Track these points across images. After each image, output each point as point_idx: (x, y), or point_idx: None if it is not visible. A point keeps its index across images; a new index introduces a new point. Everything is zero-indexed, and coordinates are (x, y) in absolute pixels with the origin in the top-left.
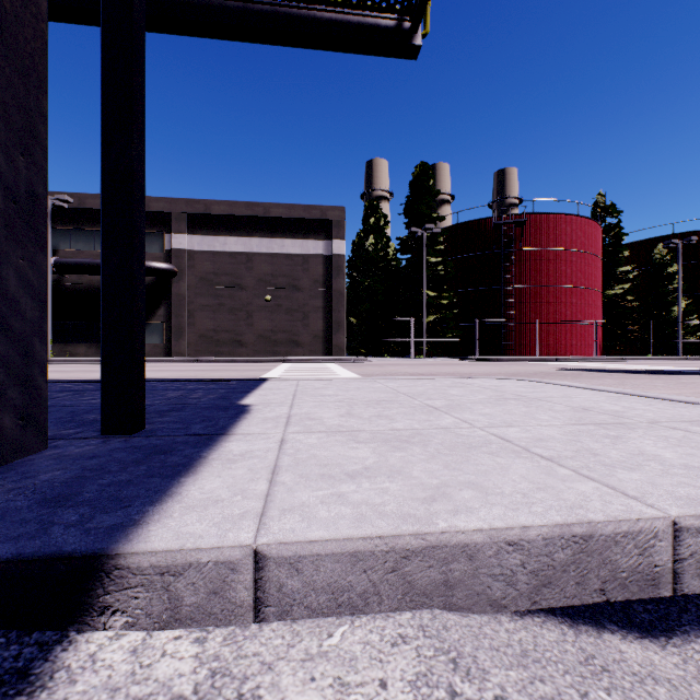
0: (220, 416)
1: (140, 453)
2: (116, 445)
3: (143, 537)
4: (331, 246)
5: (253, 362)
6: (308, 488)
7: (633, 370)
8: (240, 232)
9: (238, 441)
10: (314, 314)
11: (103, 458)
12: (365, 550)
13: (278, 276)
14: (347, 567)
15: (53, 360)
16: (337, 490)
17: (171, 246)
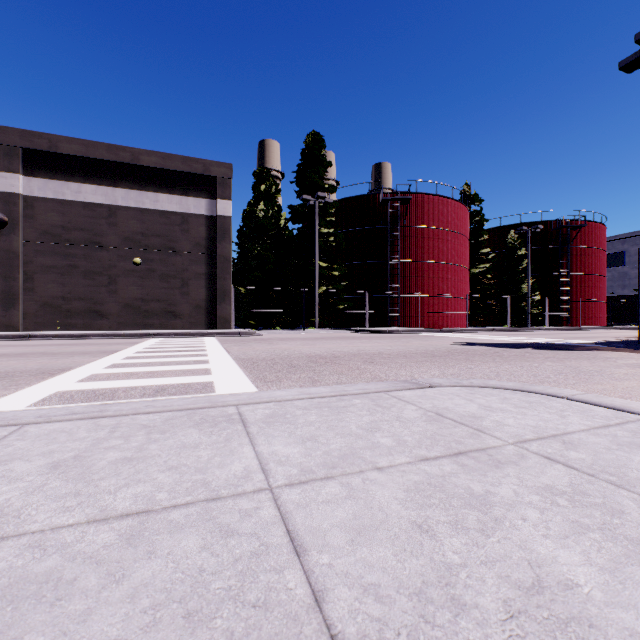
0: None
1: None
2: None
3: None
4: (216, 206)
5: (110, 338)
6: None
7: (530, 344)
8: (99, 179)
9: None
10: (195, 281)
11: None
12: None
13: (150, 235)
14: None
15: None
16: None
17: None
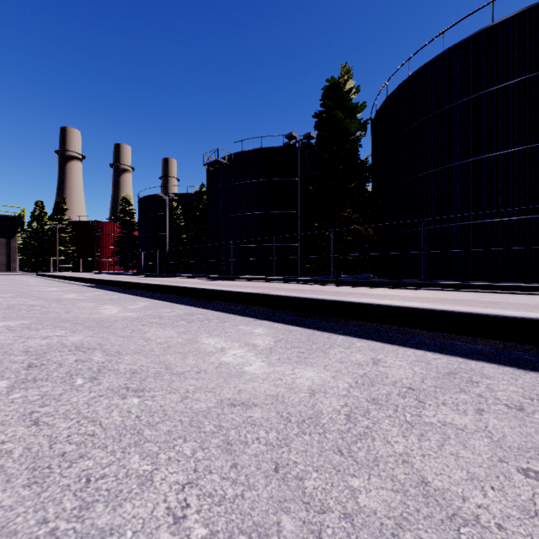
0: None
1: None
2: None
3: None
4: None
5: None
6: None
7: None
8: None
9: None
10: (1, 255)
11: None
12: None
13: None
14: None
15: None
16: None
17: None
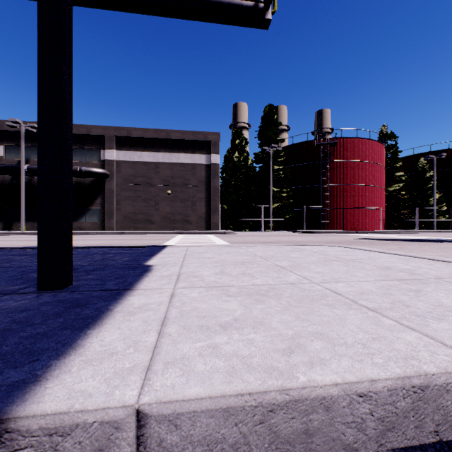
0: (129, 274)
1: (62, 306)
2: (45, 299)
3: (38, 396)
4: (210, 158)
5: (159, 234)
6: (189, 339)
7: (407, 239)
8: (150, 149)
9: (139, 295)
10: (199, 202)
11: (31, 311)
12: (236, 406)
13: (175, 177)
14: (220, 421)
15: (26, 232)
16: (212, 341)
17: (105, 158)
